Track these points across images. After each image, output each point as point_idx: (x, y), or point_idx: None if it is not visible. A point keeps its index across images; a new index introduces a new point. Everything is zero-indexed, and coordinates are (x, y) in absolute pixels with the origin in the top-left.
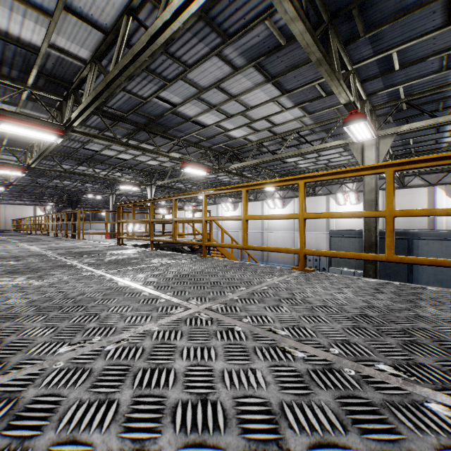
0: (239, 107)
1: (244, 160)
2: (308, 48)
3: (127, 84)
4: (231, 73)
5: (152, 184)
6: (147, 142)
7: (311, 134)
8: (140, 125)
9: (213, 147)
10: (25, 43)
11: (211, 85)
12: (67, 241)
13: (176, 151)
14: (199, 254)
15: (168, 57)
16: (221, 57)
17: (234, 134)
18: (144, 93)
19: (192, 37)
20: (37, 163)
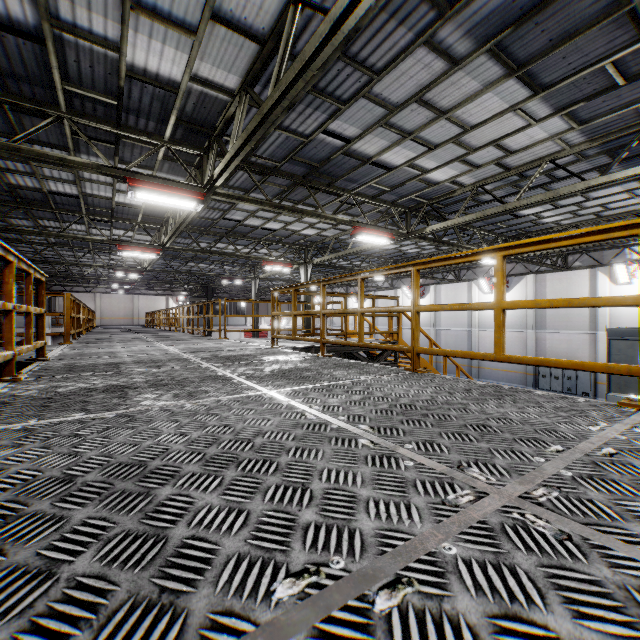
0: (450, 130)
1: (447, 217)
2: None
3: (285, 118)
4: (445, 72)
5: (307, 263)
6: (304, 203)
7: (578, 162)
8: (297, 177)
9: (399, 201)
10: (163, 81)
11: (408, 99)
12: (206, 340)
13: (343, 213)
14: (382, 363)
15: (346, 63)
16: (432, 46)
17: (435, 177)
18: (307, 128)
19: (388, 21)
20: (171, 243)
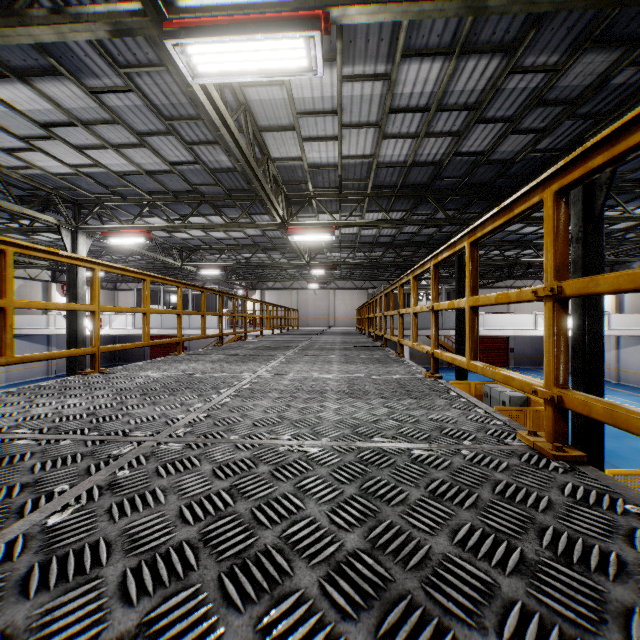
0: None
1: None
2: None
3: None
4: None
5: None
6: None
7: None
8: None
9: None
10: None
11: None
12: None
13: None
14: None
15: None
16: None
17: None
18: None
19: None
20: None
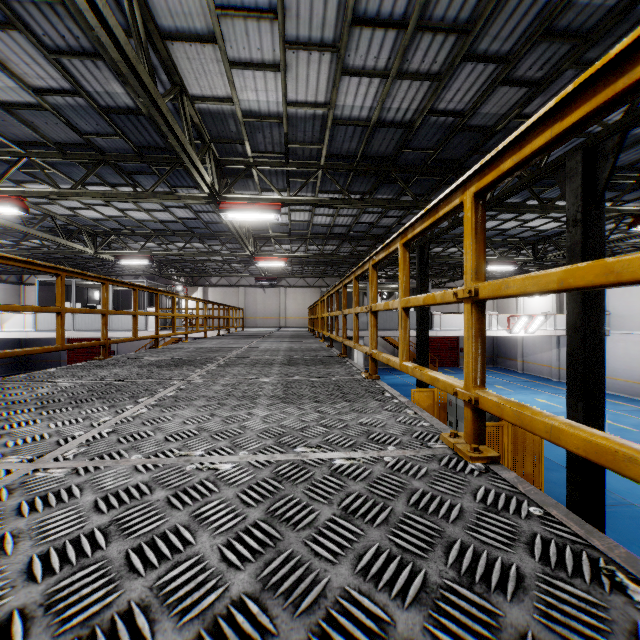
0: None
1: None
2: None
3: None
4: None
5: None
6: None
7: None
8: None
9: None
10: None
11: None
12: None
13: None
14: None
15: None
16: None
17: None
18: None
19: None
20: None
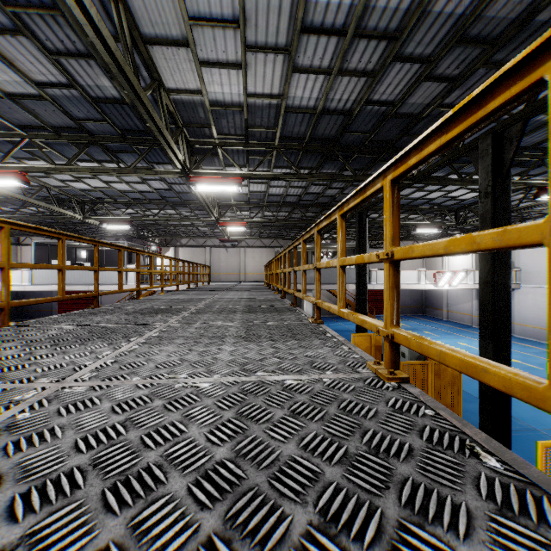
0: None
1: None
2: None
3: None
4: None
5: None
6: None
7: None
8: None
9: None
10: None
11: None
12: None
13: None
14: None
15: None
16: None
17: None
18: None
19: None
20: None
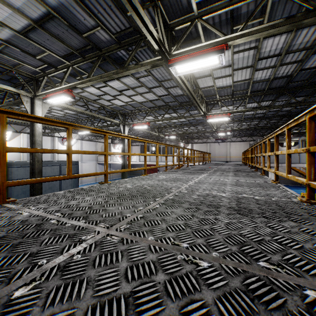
0: None
1: None
2: (120, 74)
3: None
4: None
5: None
6: None
7: None
8: None
9: None
10: None
11: None
12: None
13: None
14: None
15: None
16: None
17: None
18: None
19: None
20: None
